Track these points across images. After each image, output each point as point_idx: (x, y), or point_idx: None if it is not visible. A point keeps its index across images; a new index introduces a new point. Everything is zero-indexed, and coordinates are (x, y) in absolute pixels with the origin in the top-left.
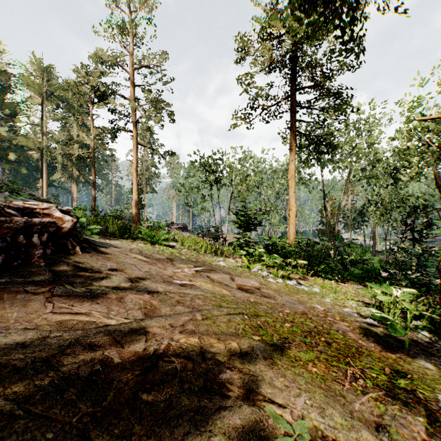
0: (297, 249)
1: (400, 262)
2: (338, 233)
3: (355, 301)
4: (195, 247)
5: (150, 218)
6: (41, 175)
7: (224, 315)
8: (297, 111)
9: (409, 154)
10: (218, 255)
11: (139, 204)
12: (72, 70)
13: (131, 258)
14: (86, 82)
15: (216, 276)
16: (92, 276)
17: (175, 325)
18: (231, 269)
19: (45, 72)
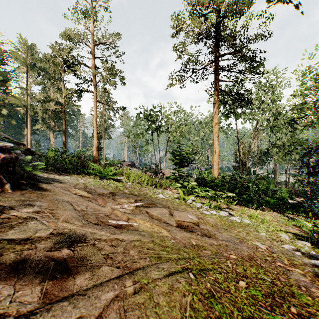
0: (221, 182)
1: (295, 190)
2: (248, 168)
3: (285, 232)
4: (138, 181)
5: (108, 157)
6: (26, 125)
7: (165, 276)
8: (219, 74)
9: (307, 107)
10: (158, 187)
11: (99, 147)
12: (47, 45)
13: (71, 194)
14: (58, 55)
15: (155, 212)
16: (1, 224)
17: (87, 318)
18: (169, 201)
19: (29, 48)
